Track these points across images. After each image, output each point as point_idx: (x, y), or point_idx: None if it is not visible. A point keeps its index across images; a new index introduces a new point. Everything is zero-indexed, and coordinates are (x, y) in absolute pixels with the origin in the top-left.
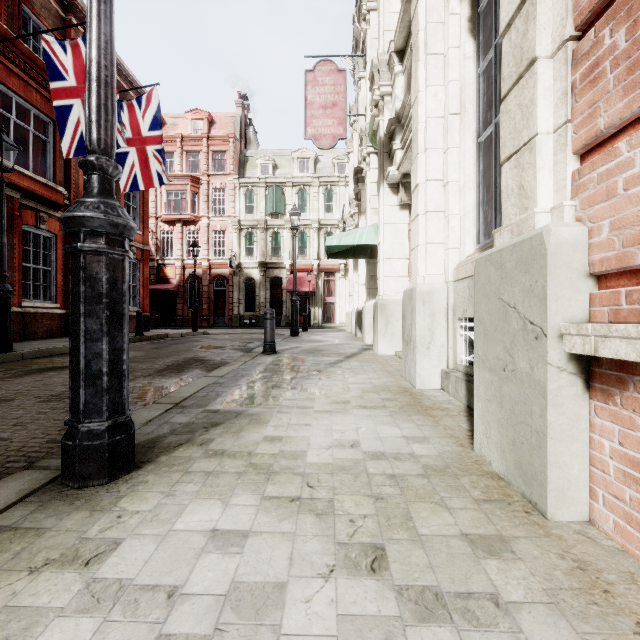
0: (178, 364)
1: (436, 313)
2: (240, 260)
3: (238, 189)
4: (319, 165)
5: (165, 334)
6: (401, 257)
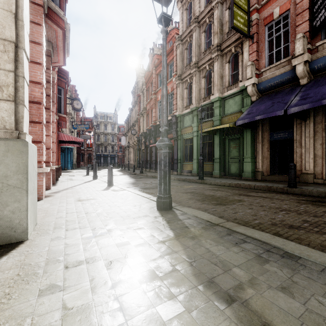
0: None
1: None
2: None
3: None
4: None
5: None
6: None
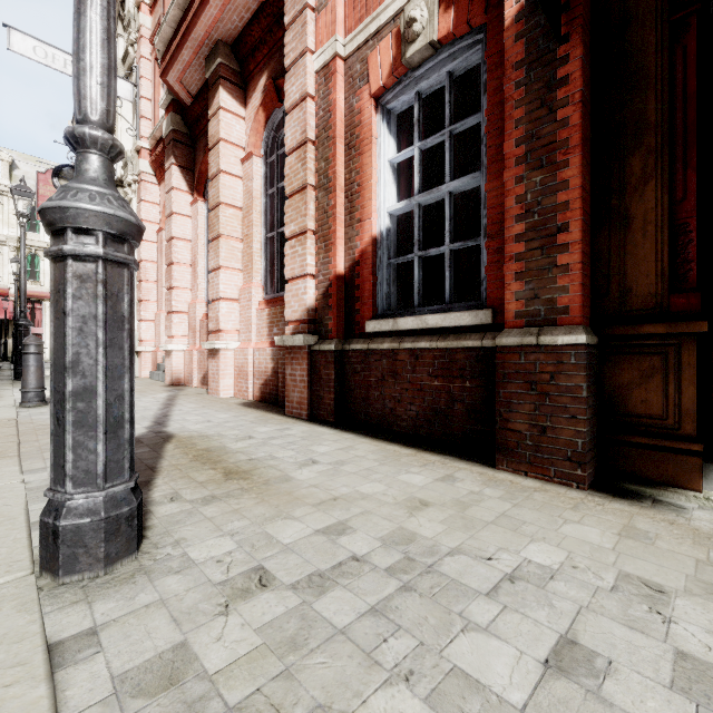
0: None
1: None
2: None
3: None
4: (17, 172)
5: None
6: None
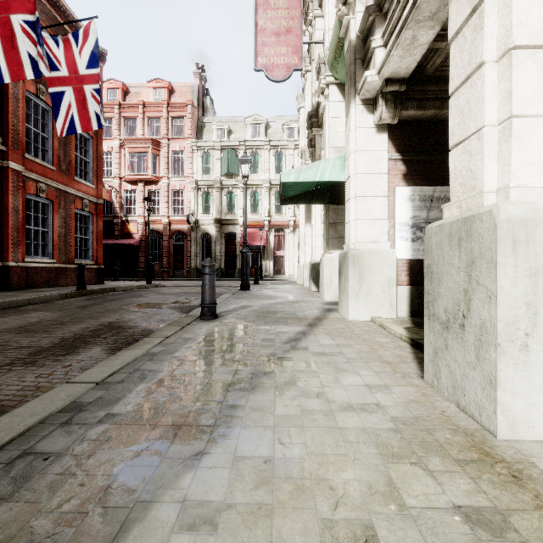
0: (80, 336)
1: (542, 268)
2: (197, 217)
3: (195, 152)
4: (270, 130)
5: (112, 287)
6: (378, 194)
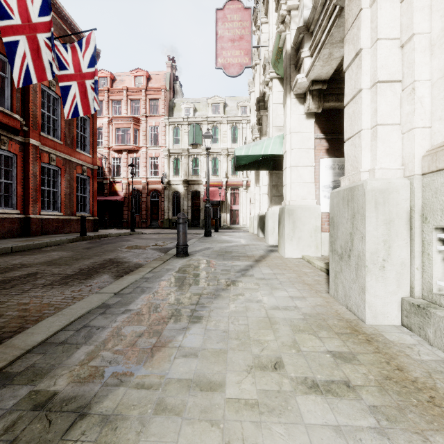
0: (92, 267)
1: (394, 219)
2: (169, 178)
3: (168, 126)
4: (227, 108)
5: (105, 234)
6: (307, 164)
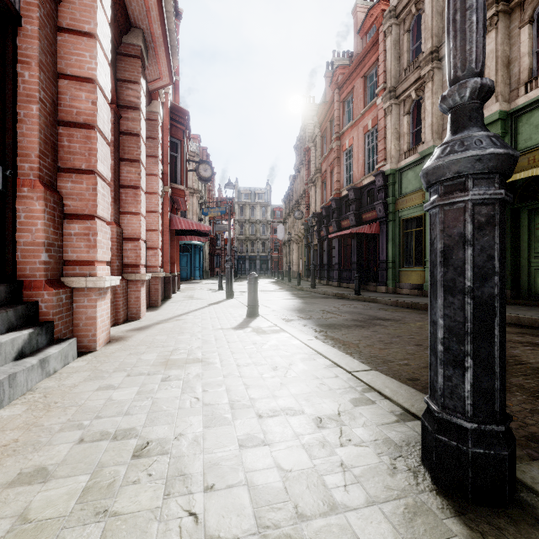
0: None
1: None
2: None
3: None
4: None
5: None
6: None
